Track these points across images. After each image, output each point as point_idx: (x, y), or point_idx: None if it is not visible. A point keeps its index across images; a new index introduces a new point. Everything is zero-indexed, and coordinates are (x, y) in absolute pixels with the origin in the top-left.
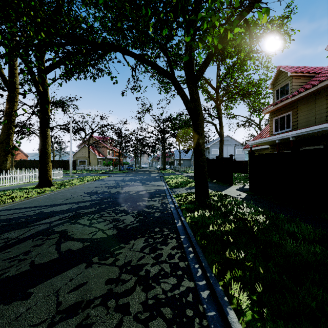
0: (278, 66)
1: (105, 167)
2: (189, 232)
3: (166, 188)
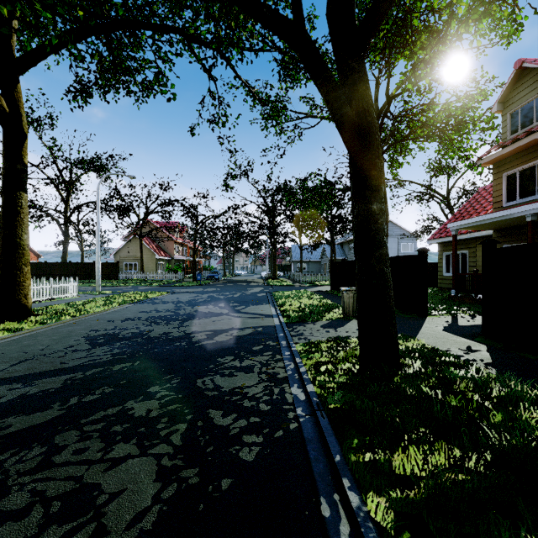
0: (517, 61)
1: (169, 274)
2: None
3: (278, 322)
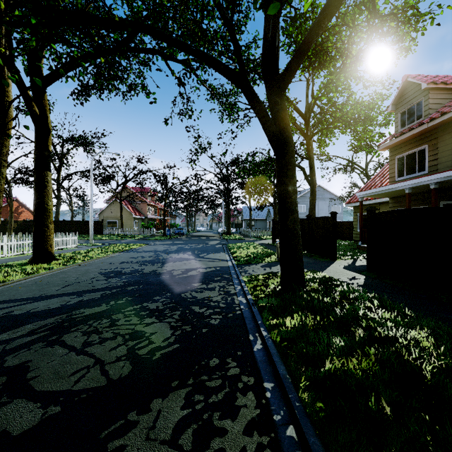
0: (404, 76)
1: (144, 230)
2: (281, 374)
3: (231, 264)
